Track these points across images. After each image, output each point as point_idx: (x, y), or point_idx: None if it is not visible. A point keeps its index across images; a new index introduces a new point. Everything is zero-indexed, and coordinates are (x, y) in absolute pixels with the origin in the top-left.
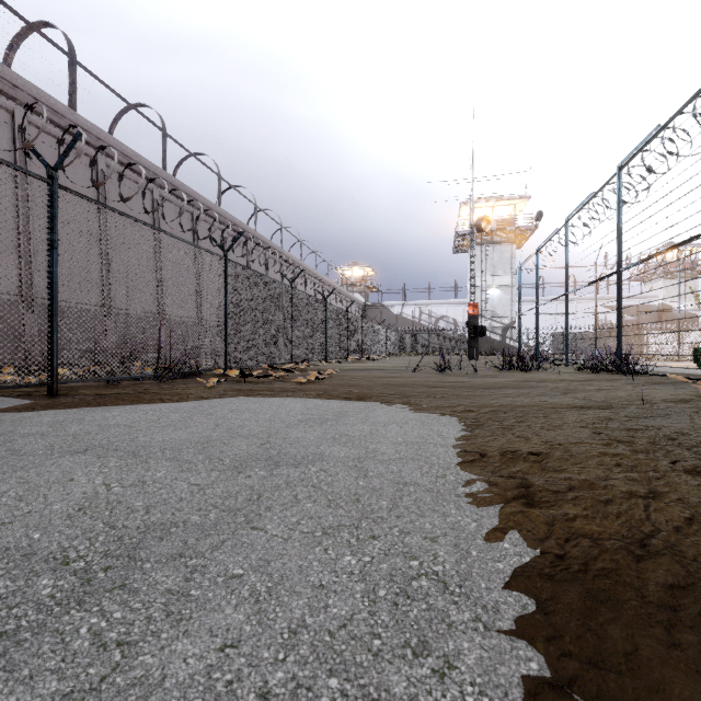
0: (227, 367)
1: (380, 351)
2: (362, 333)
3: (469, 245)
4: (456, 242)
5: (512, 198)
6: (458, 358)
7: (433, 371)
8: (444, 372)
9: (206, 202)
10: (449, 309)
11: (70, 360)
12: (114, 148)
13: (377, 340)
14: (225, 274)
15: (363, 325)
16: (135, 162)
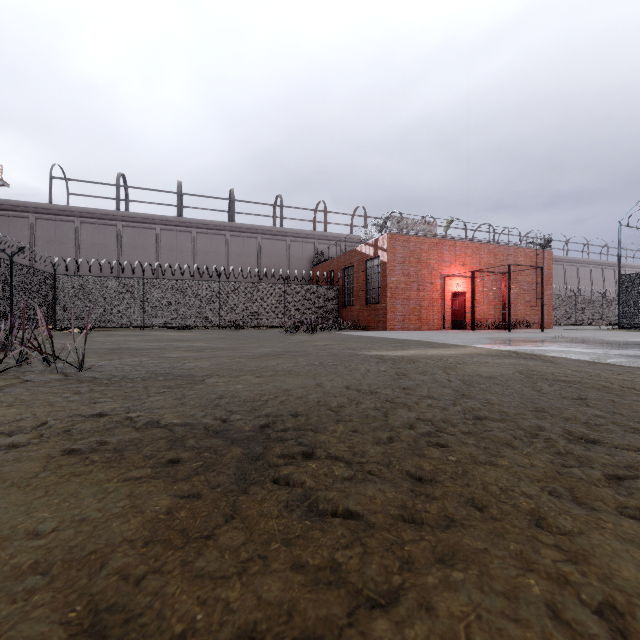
0: (602, 323)
1: None
2: None
3: None
4: None
5: None
6: None
7: None
8: None
9: (582, 259)
10: None
11: (576, 321)
12: (554, 258)
13: None
14: (601, 300)
15: None
16: (559, 259)
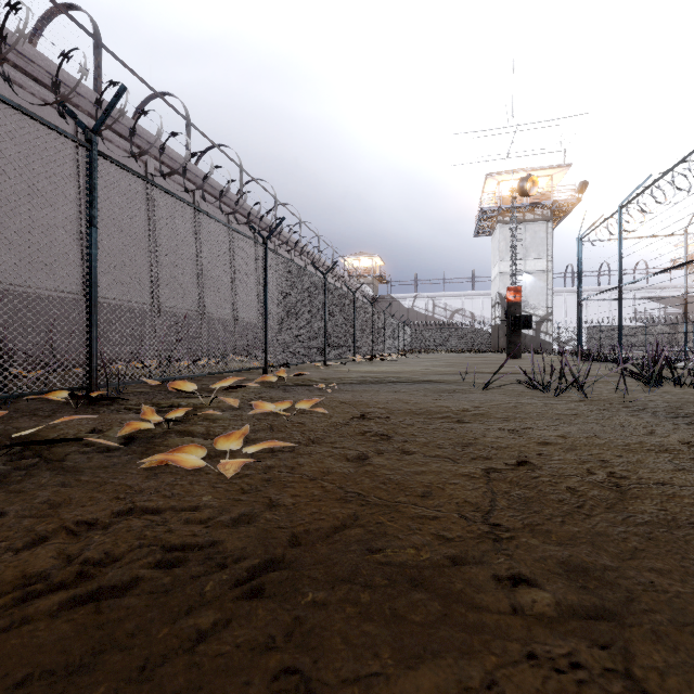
0: (93, 384)
1: (392, 347)
2: (372, 326)
3: (495, 226)
4: (479, 222)
5: (548, 167)
6: (491, 357)
7: (519, 388)
8: (550, 392)
9: (166, 149)
10: (466, 301)
11: None
12: None
13: (389, 334)
14: (88, 181)
15: (373, 316)
16: (40, 68)
